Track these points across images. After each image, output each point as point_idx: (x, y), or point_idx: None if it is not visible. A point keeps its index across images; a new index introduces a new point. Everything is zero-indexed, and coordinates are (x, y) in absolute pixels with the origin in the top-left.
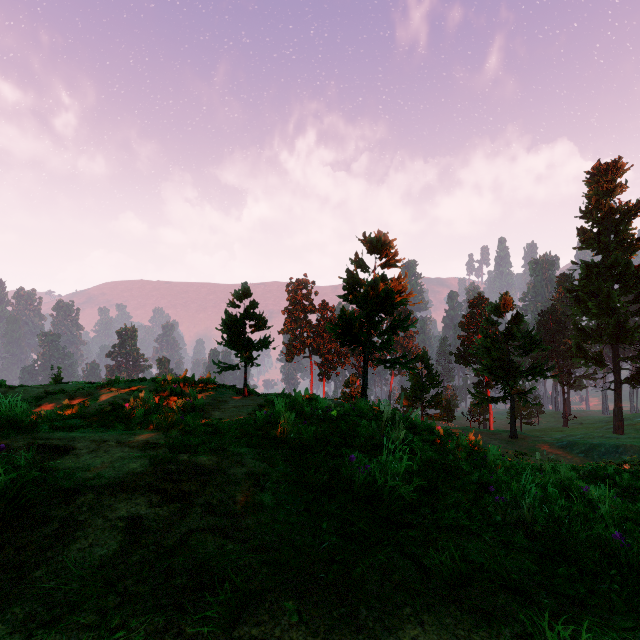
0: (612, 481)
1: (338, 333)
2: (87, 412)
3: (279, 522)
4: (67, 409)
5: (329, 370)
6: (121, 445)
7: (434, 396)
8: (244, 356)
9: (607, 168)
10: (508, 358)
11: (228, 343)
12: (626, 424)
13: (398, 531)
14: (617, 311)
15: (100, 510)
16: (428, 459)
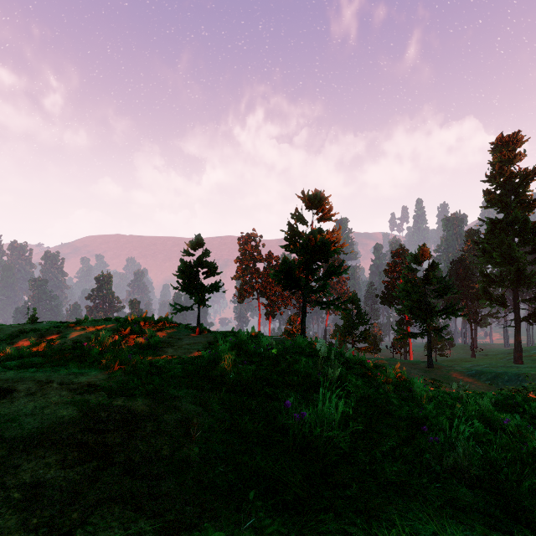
0: (521, 409)
1: (280, 278)
2: (51, 350)
3: (204, 484)
4: (33, 347)
5: (274, 310)
6: (61, 387)
7: (363, 332)
8: (197, 299)
9: (508, 140)
10: (425, 300)
11: (183, 287)
12: (524, 355)
13: (335, 490)
14: (517, 260)
15: (2, 473)
16: (361, 396)
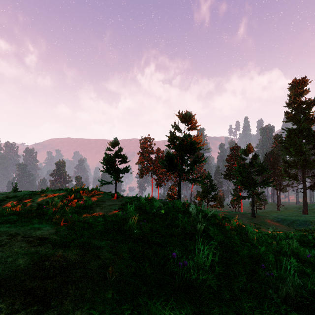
0: (312, 244)
1: (165, 164)
2: (23, 210)
3: None
4: (13, 208)
5: (161, 182)
6: (23, 240)
7: (213, 195)
8: (114, 177)
9: (299, 82)
10: (250, 176)
11: (106, 170)
12: (308, 209)
13: None
14: (304, 153)
15: None
16: (218, 241)
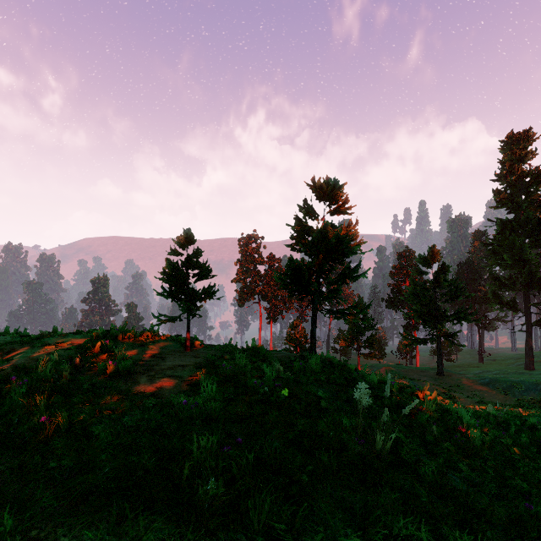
0: None
1: (286, 283)
2: None
3: None
4: None
5: (276, 314)
6: None
7: (369, 338)
8: (184, 308)
9: (519, 137)
10: (435, 304)
11: (168, 293)
12: (535, 361)
13: None
14: (529, 262)
15: None
16: (431, 479)
